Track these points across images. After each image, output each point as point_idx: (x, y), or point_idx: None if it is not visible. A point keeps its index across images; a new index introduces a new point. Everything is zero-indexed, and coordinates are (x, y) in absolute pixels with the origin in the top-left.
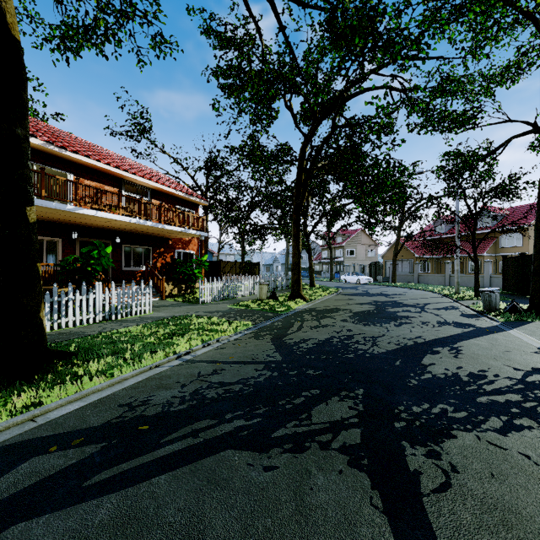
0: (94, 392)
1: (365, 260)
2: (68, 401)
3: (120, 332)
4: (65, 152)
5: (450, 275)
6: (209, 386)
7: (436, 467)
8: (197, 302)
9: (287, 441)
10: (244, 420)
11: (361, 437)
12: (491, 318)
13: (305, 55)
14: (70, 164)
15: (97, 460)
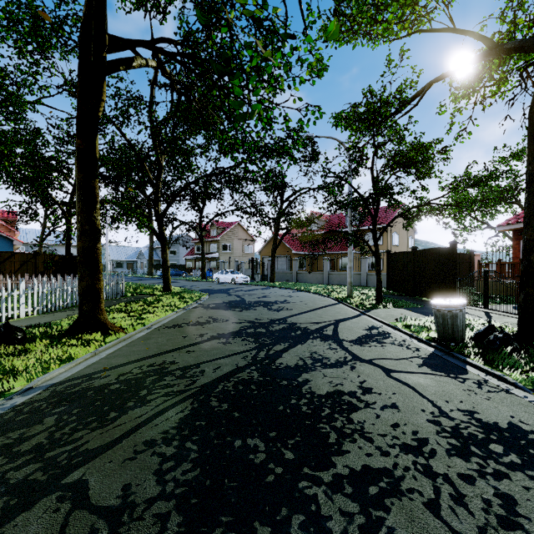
0: None
1: (242, 256)
2: None
3: None
4: None
5: (328, 273)
6: None
7: None
8: None
9: None
10: None
11: None
12: (494, 374)
13: None
14: None
15: None
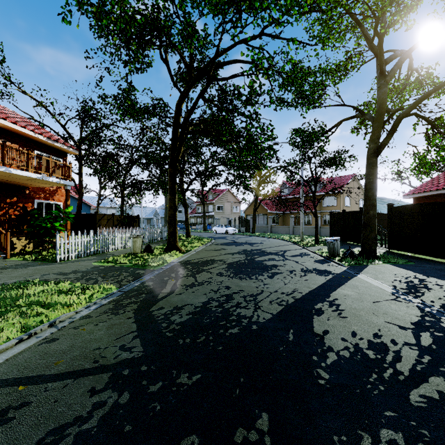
0: None
1: (231, 214)
2: None
3: None
4: None
5: (293, 226)
6: None
7: None
8: (54, 260)
9: None
10: None
11: None
12: (338, 263)
13: None
14: None
15: None
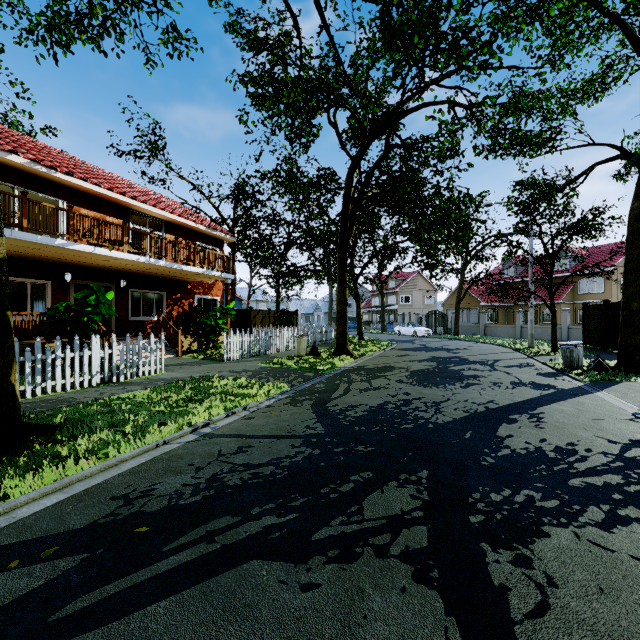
0: (80, 480)
1: (423, 308)
2: (44, 493)
3: (121, 399)
4: (55, 173)
5: (521, 326)
6: (232, 470)
7: (528, 580)
8: (221, 359)
9: (332, 546)
10: (275, 516)
11: (428, 538)
12: (573, 377)
13: (353, 59)
14: (62, 189)
15: (73, 579)
